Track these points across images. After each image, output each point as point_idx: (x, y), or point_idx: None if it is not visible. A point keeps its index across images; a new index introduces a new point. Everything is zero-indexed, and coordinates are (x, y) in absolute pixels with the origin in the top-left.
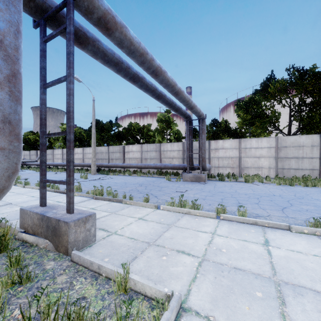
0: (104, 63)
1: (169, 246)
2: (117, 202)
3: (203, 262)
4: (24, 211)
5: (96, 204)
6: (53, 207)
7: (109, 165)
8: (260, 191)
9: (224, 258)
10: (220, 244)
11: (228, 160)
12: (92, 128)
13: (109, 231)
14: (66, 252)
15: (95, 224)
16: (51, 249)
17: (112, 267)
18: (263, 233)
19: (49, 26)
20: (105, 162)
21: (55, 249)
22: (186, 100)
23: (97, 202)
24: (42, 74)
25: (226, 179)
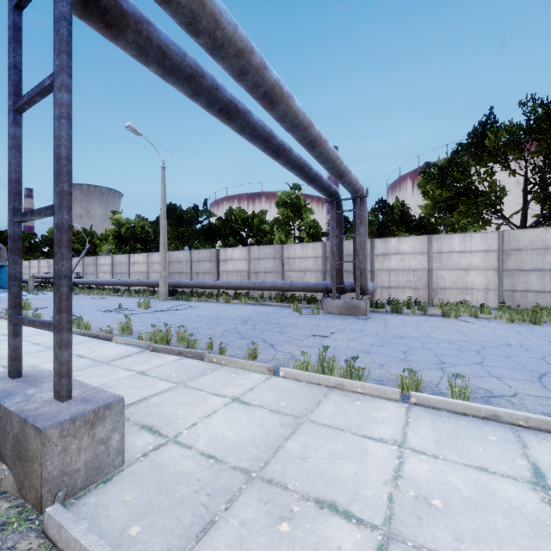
0: (164, 75)
1: (298, 485)
2: (193, 359)
3: (389, 548)
4: None
5: (151, 362)
6: (36, 379)
7: (191, 283)
8: (476, 335)
9: (444, 531)
10: (425, 480)
11: (407, 274)
12: (161, 218)
13: (161, 433)
14: (38, 505)
15: (121, 426)
16: (10, 490)
17: None
18: (520, 447)
19: None
20: (185, 278)
21: (18, 490)
22: (332, 158)
23: (154, 357)
24: (12, 80)
25: (405, 311)
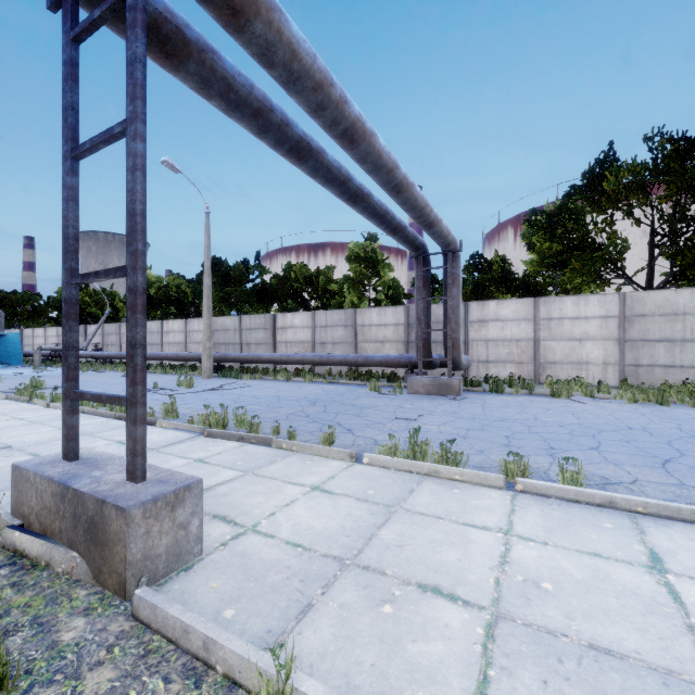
0: (228, 109)
1: (397, 571)
2: (258, 445)
3: (498, 625)
4: (22, 474)
5: (208, 449)
6: (97, 462)
7: (242, 357)
8: (592, 417)
9: (555, 611)
10: (533, 566)
11: (509, 346)
12: (204, 275)
13: (237, 523)
14: (122, 590)
15: (200, 510)
16: (85, 578)
17: (244, 648)
18: (637, 534)
19: (88, 5)
20: (233, 350)
21: (93, 577)
22: (420, 205)
23: (211, 444)
24: (69, 123)
25: (507, 390)
